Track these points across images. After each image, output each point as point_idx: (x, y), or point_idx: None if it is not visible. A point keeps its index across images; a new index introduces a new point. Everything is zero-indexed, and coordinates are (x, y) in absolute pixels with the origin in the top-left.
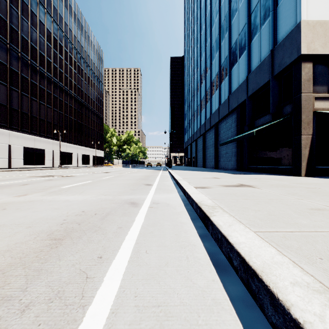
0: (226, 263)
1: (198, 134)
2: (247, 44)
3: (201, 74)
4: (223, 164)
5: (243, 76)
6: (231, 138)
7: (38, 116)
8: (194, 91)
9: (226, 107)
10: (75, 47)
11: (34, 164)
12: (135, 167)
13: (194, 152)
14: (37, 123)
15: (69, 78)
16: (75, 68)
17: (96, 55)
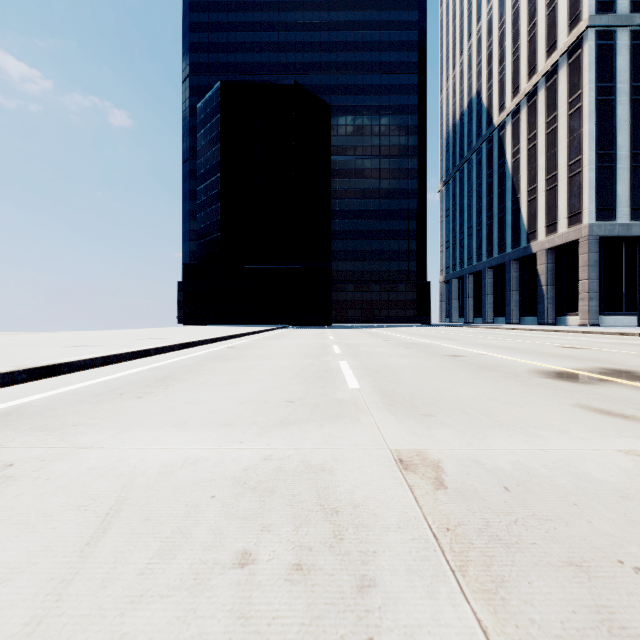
0: None
1: None
2: None
3: None
4: None
5: None
6: None
7: None
8: None
9: None
10: None
11: None
12: None
13: None
14: None
15: None
16: None
17: None
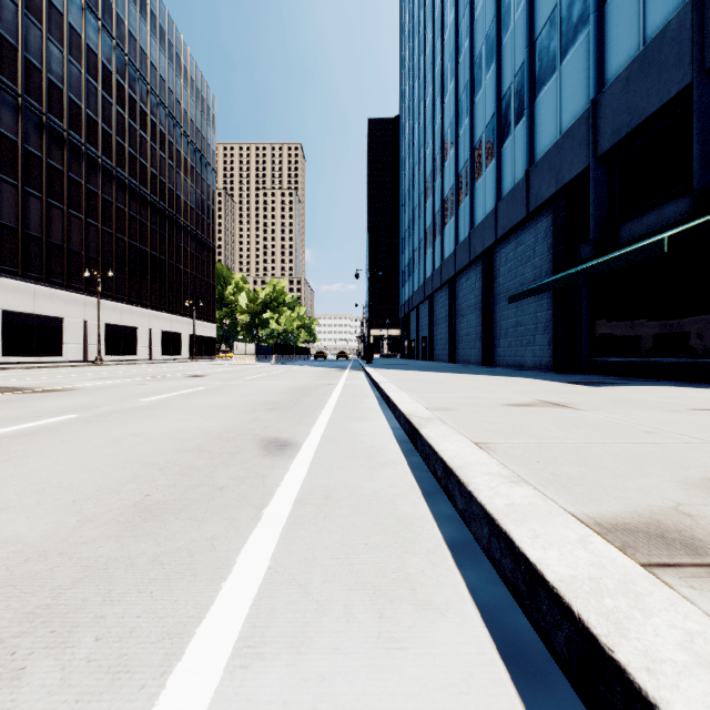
0: (538, 647)
1: (437, 283)
2: (594, 6)
3: (444, 137)
4: (509, 354)
5: (579, 104)
6: (534, 283)
7: (45, 236)
8: (426, 182)
9: (521, 202)
10: (144, 76)
11: (34, 354)
12: (286, 362)
13: (424, 327)
14: (43, 253)
15: (128, 149)
16: (144, 126)
17: (197, 103)
